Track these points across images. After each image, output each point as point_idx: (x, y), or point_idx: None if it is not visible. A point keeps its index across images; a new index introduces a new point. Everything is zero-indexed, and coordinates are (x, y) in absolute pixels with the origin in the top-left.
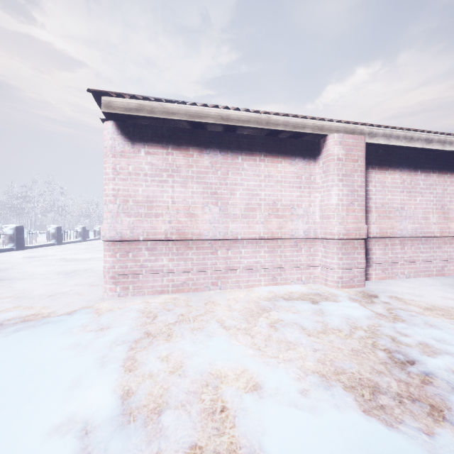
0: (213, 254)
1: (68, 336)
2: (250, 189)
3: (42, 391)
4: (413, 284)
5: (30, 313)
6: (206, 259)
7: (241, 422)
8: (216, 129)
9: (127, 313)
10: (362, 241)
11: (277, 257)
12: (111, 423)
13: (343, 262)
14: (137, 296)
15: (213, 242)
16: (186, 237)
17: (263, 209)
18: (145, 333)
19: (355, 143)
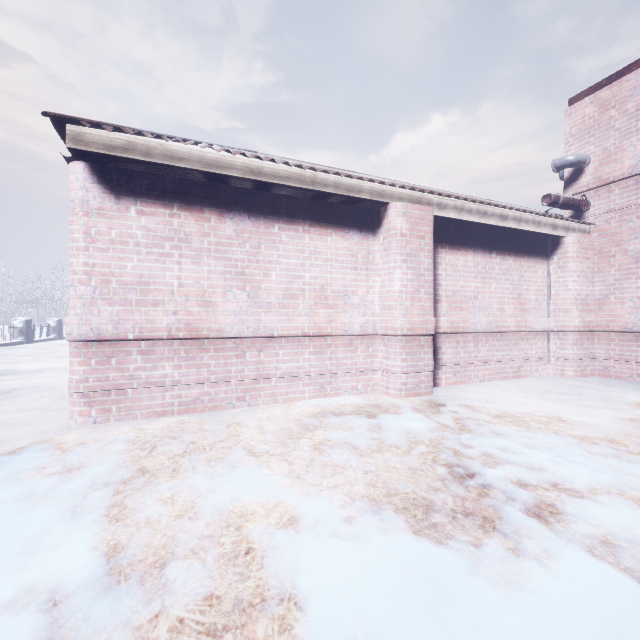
0: (239, 357)
1: (13, 484)
2: (291, 268)
3: None
4: (487, 388)
5: None
6: (228, 364)
7: (271, 561)
8: (242, 185)
9: (109, 445)
10: (430, 338)
11: (325, 360)
12: (92, 586)
13: (408, 365)
14: (125, 421)
15: (238, 341)
16: (200, 334)
17: (308, 296)
18: (139, 470)
19: (422, 216)
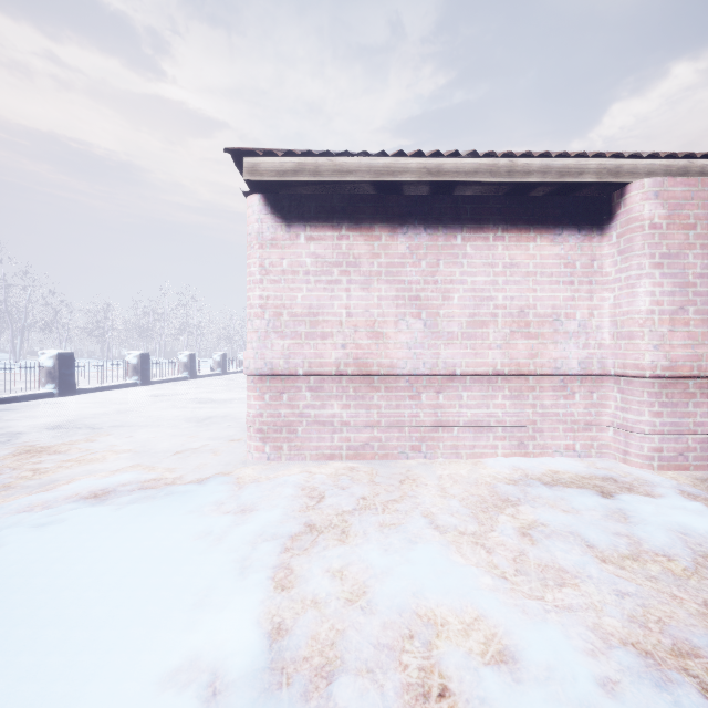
0: (414, 399)
1: (196, 518)
2: (478, 288)
3: (155, 607)
4: None
5: (151, 477)
6: (401, 407)
7: None
8: (417, 191)
9: (279, 488)
10: (706, 382)
11: (526, 408)
12: (252, 682)
13: (663, 421)
14: (295, 461)
15: (413, 379)
16: (370, 370)
17: (501, 323)
18: (307, 524)
19: (690, 193)
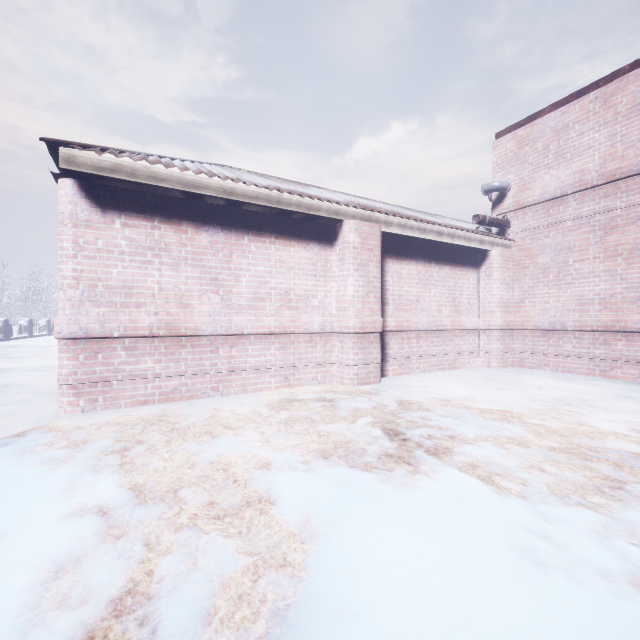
0: (214, 353)
1: (33, 454)
2: (259, 275)
3: (37, 494)
4: (426, 377)
5: None
6: (204, 359)
7: (252, 484)
8: (216, 202)
9: (104, 426)
10: (378, 335)
11: (289, 355)
12: (128, 502)
13: (359, 358)
14: (111, 409)
15: (213, 338)
16: (179, 332)
17: (274, 299)
18: (137, 441)
19: (371, 232)
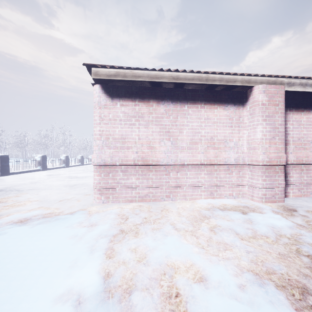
0: (167, 175)
1: (70, 229)
2: (194, 128)
3: (51, 269)
4: None
5: (48, 212)
6: (161, 178)
7: (192, 308)
8: (168, 86)
9: (108, 215)
10: (282, 167)
11: (213, 178)
12: (96, 297)
13: (266, 183)
14: (115, 203)
15: (166, 166)
16: (148, 163)
17: (203, 143)
18: (120, 230)
19: (276, 91)
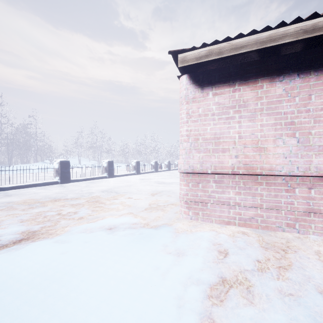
0: (289, 192)
1: (152, 254)
2: None
3: None
4: None
5: (134, 221)
6: (278, 196)
7: None
8: (292, 50)
9: (198, 240)
10: None
11: None
12: None
13: None
14: (206, 222)
15: (288, 178)
16: (255, 171)
17: None
18: (219, 275)
19: None
